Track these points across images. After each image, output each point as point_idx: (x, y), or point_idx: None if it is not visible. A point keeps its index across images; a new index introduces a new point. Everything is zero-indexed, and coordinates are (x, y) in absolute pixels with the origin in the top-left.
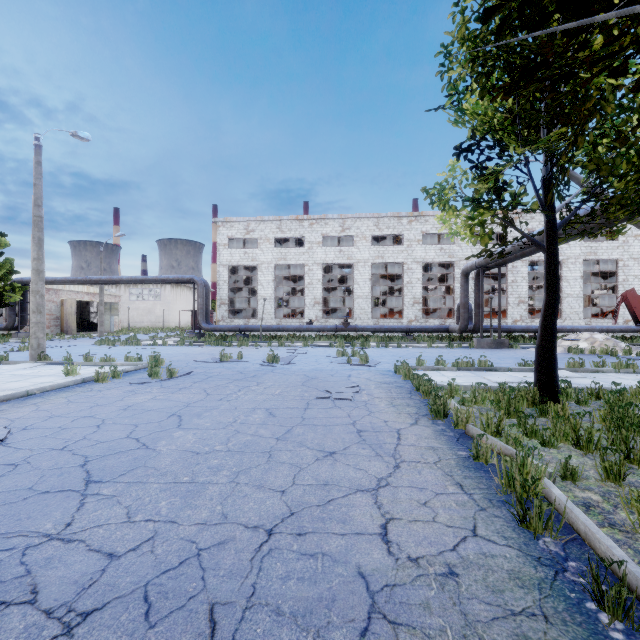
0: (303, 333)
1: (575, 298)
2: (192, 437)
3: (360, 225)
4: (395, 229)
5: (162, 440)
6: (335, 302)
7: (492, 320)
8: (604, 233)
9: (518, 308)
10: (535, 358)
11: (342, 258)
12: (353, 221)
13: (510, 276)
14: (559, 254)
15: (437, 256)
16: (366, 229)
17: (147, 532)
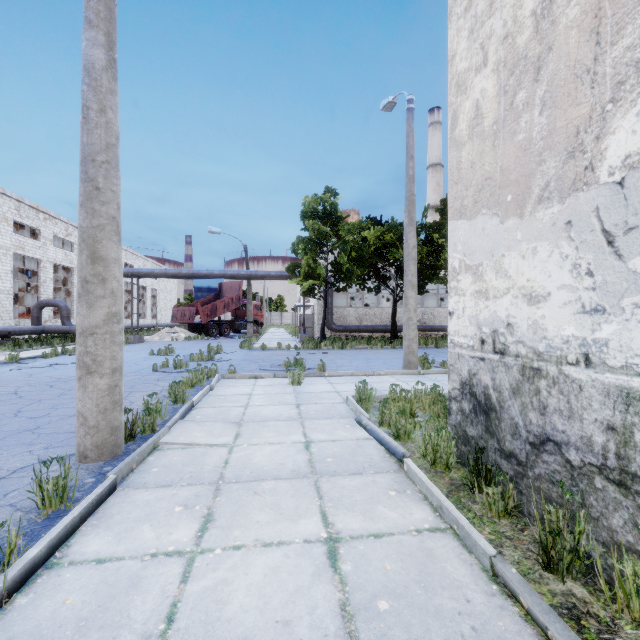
0: None
1: None
2: (385, 356)
3: None
4: None
5: (391, 357)
6: None
7: (29, 320)
8: None
9: (48, 308)
10: (322, 332)
11: None
12: None
13: (42, 275)
14: (72, 262)
15: None
16: None
17: (420, 354)
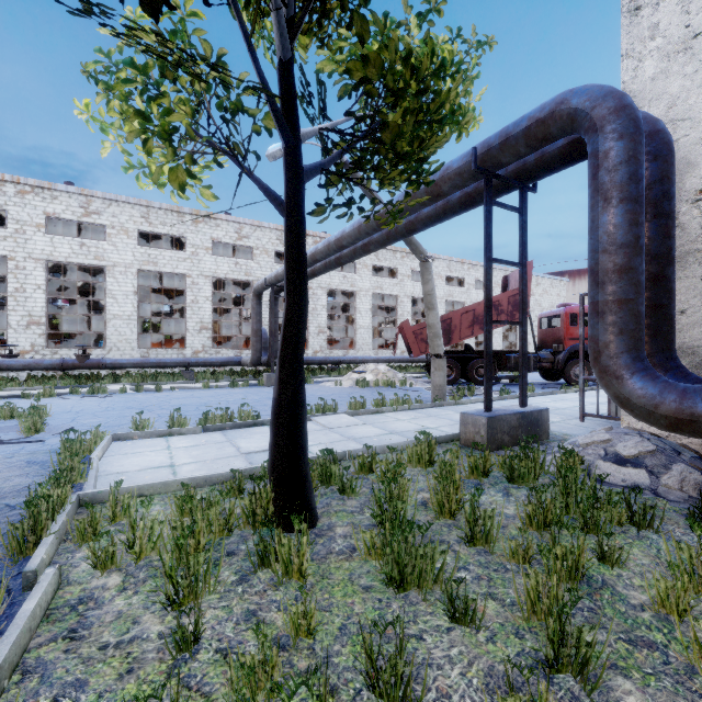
0: (4, 373)
1: (366, 330)
2: None
3: (118, 212)
4: (174, 228)
5: None
6: (95, 325)
7: None
8: (388, 272)
9: (318, 338)
10: (271, 425)
11: (86, 256)
12: (106, 203)
13: (311, 303)
14: (354, 285)
15: (232, 272)
16: (129, 219)
17: None
